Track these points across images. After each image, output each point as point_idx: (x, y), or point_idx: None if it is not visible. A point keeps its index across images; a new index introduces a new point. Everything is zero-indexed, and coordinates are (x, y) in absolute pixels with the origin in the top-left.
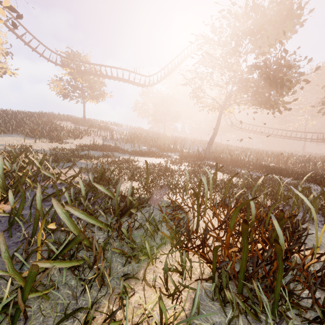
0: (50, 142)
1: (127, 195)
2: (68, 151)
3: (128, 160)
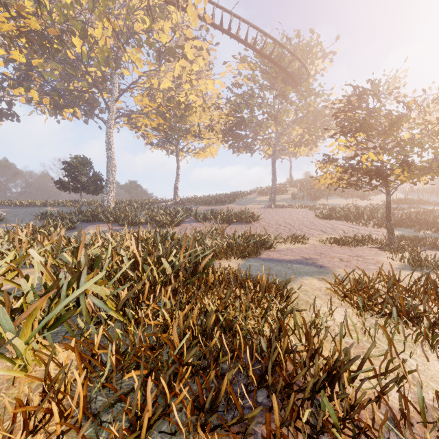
0: (360, 200)
1: (430, 218)
2: (382, 206)
3: (432, 210)
